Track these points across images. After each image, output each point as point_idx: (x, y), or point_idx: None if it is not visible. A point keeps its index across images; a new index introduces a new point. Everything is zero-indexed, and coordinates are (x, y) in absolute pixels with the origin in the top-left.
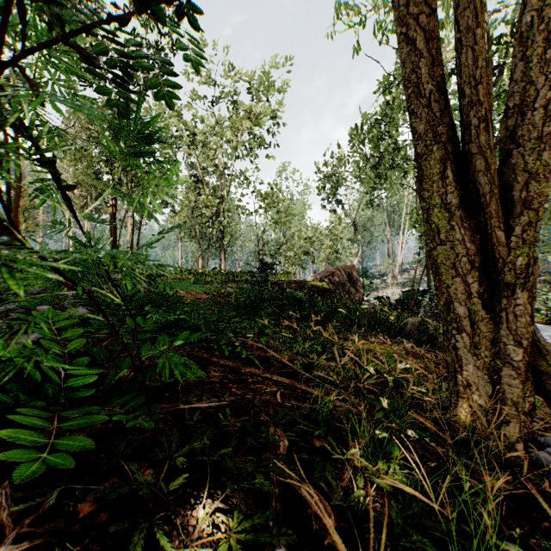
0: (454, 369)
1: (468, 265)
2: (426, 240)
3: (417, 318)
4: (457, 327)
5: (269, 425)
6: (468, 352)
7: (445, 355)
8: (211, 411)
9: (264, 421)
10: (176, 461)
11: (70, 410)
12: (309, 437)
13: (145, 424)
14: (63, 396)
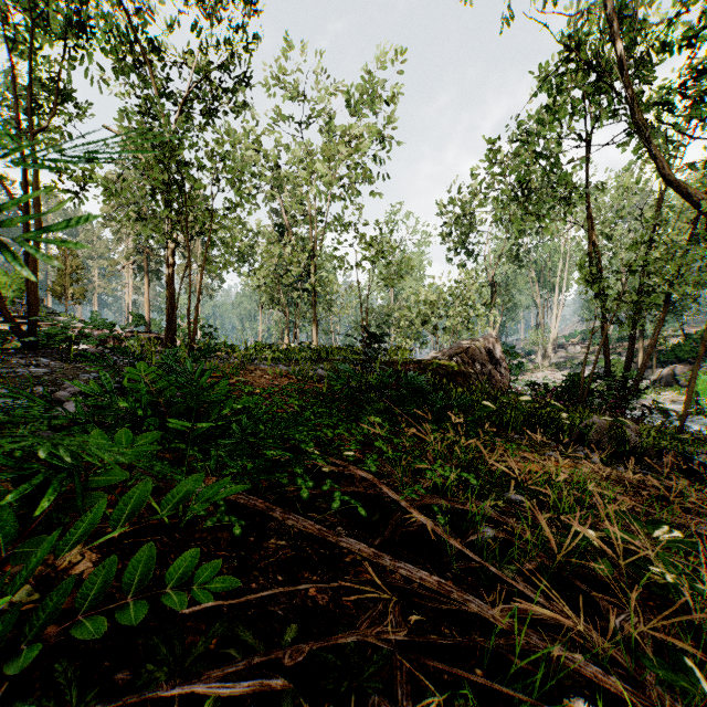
0: None
1: None
2: None
3: (608, 418)
4: None
5: None
6: None
7: None
8: None
9: None
10: None
11: None
12: None
13: None
14: None
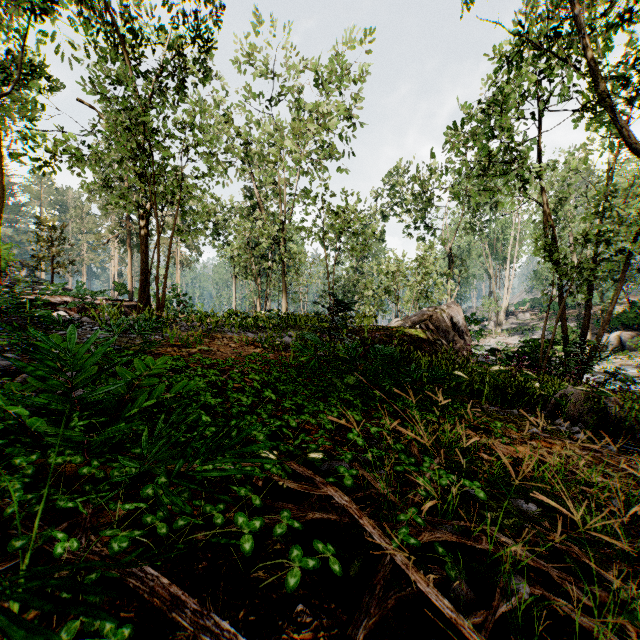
0: None
1: None
2: None
3: (585, 388)
4: None
5: None
6: None
7: None
8: None
9: None
10: None
11: None
12: None
13: None
14: None
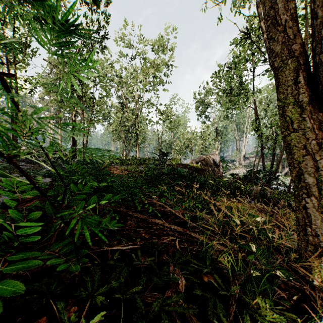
0: (304, 223)
1: (316, 146)
2: (282, 129)
3: (259, 187)
4: (307, 192)
5: (170, 264)
6: (316, 211)
7: (296, 213)
8: (127, 251)
9: (165, 260)
10: (96, 299)
11: (16, 254)
12: (199, 273)
13: (73, 267)
14: (17, 241)
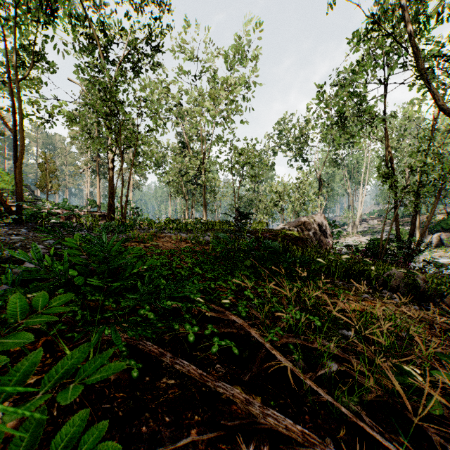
0: None
1: None
2: None
3: (403, 270)
4: None
5: None
6: None
7: None
8: None
9: None
10: None
11: None
12: None
13: None
14: None
